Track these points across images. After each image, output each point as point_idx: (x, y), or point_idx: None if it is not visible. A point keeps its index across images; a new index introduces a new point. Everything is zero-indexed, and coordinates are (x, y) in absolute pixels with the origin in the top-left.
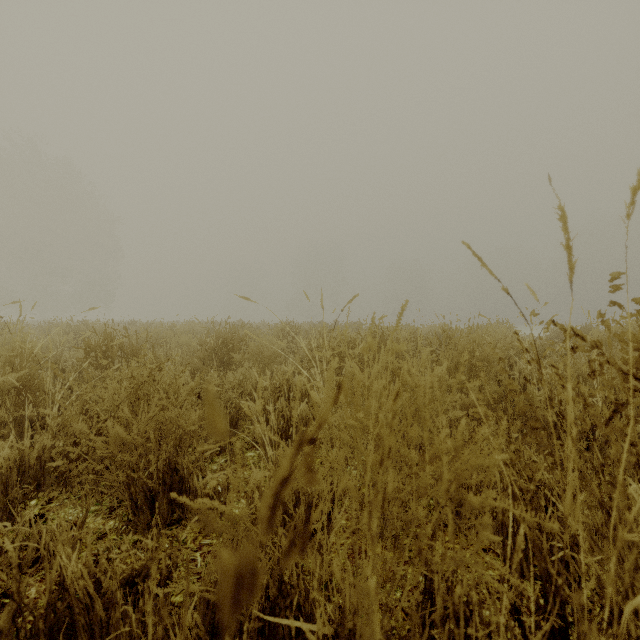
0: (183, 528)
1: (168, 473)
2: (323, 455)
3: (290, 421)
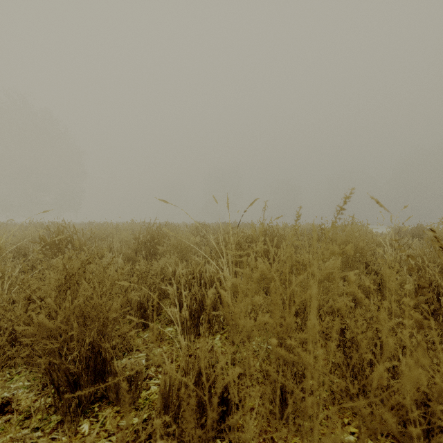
0: (104, 407)
1: (91, 356)
2: (241, 394)
3: (201, 303)
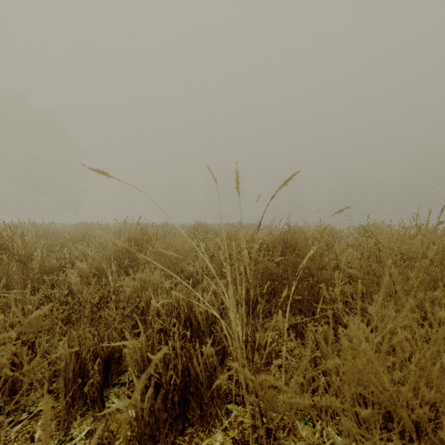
0: None
1: None
2: None
3: (187, 370)
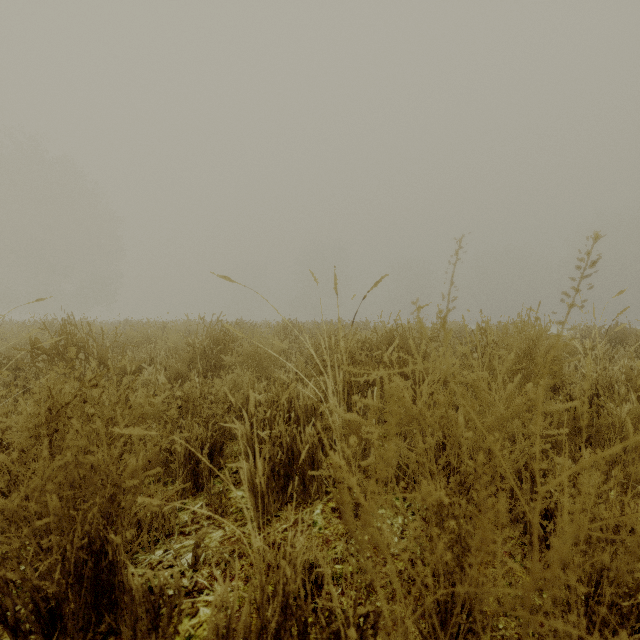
0: None
1: (88, 558)
2: None
3: (291, 450)
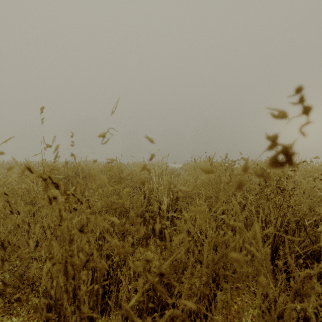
0: None
1: None
2: None
3: None
